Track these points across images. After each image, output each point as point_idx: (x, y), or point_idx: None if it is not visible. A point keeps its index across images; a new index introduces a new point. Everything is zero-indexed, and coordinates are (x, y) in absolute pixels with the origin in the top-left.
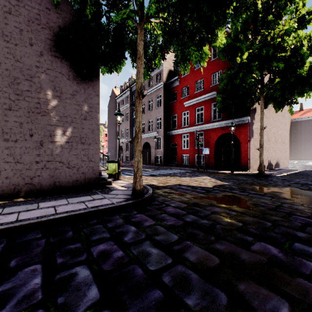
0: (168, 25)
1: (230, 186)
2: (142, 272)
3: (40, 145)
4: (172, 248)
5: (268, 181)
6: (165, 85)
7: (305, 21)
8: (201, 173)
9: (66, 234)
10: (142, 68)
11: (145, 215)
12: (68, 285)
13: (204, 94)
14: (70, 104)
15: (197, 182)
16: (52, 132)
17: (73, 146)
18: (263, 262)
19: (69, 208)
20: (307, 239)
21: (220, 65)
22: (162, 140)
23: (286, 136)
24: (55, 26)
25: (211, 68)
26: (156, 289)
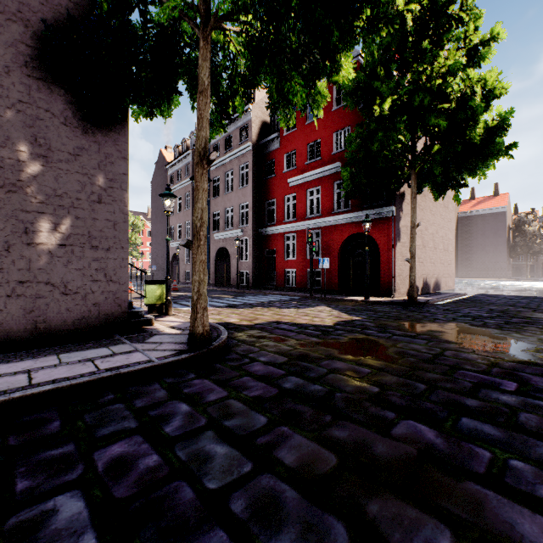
0: (256, 37)
1: (362, 324)
2: (192, 496)
3: (4, 250)
4: (254, 442)
5: (423, 313)
6: (254, 147)
7: (479, 55)
8: (315, 301)
9: (45, 427)
10: (207, 111)
11: (210, 380)
12: (33, 539)
13: (321, 166)
14: (69, 172)
15: (309, 317)
16: (31, 226)
17: (75, 252)
18: (411, 457)
19: (61, 374)
20: (481, 409)
21: (347, 117)
22: (249, 244)
23: (450, 240)
24: (37, 18)
25: (334, 121)
26: (216, 529)
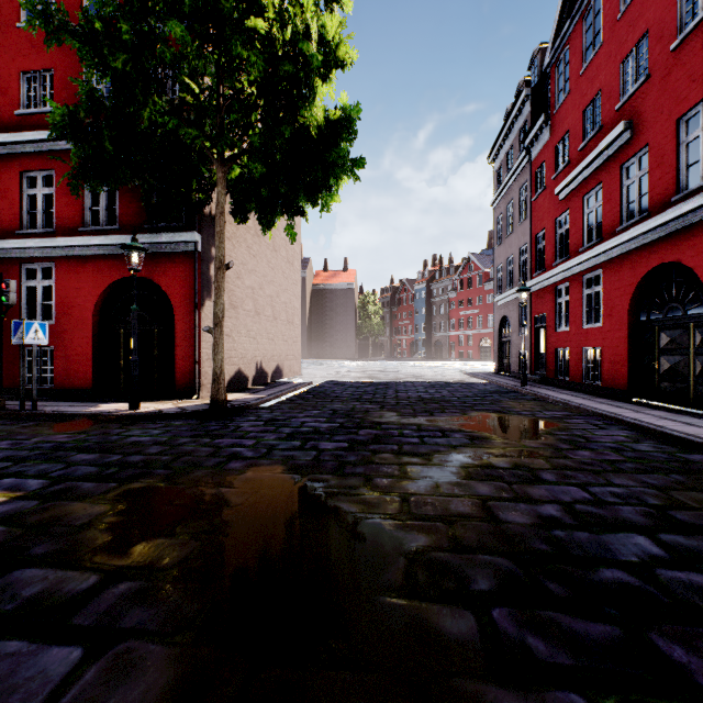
0: None
1: None
2: None
3: None
4: None
5: (221, 439)
6: None
7: None
8: None
9: None
10: None
11: None
12: None
13: None
14: None
15: None
16: None
17: None
18: None
19: None
20: None
21: None
22: None
23: (297, 309)
24: None
25: None
26: None
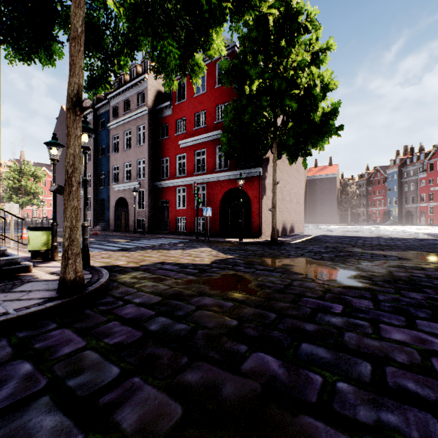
0: None
1: (234, 261)
2: None
3: None
4: (96, 403)
5: (281, 251)
6: (150, 112)
7: (319, 59)
8: (200, 243)
9: None
10: (80, 58)
11: (72, 329)
12: None
13: (206, 132)
14: None
15: (191, 257)
16: None
17: None
18: (255, 394)
19: None
20: (316, 333)
21: (226, 95)
22: (146, 195)
23: (301, 195)
24: None
25: (216, 97)
26: None
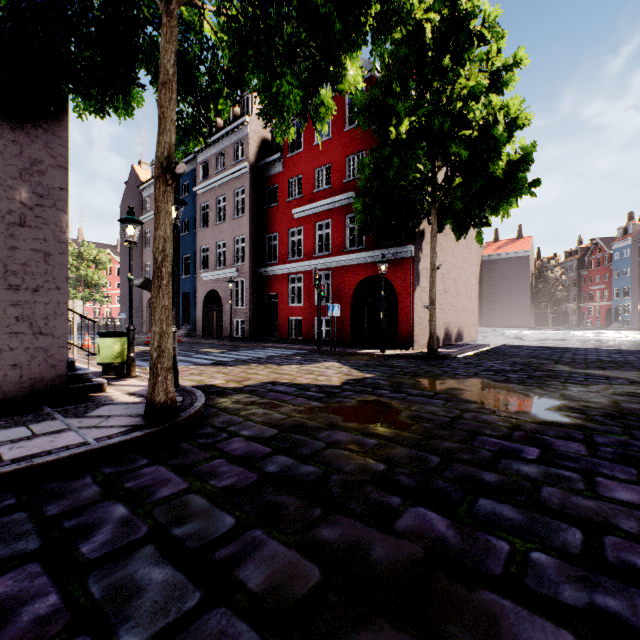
0: (238, 20)
1: (375, 382)
2: None
3: None
4: (211, 557)
5: (444, 368)
6: (252, 169)
7: (502, 81)
8: (324, 355)
9: None
10: (172, 109)
11: (168, 467)
12: None
13: (331, 195)
14: None
15: (313, 375)
16: None
17: None
18: (416, 560)
19: None
20: (500, 486)
21: (361, 140)
22: (246, 287)
23: (473, 285)
24: None
25: (346, 144)
26: None
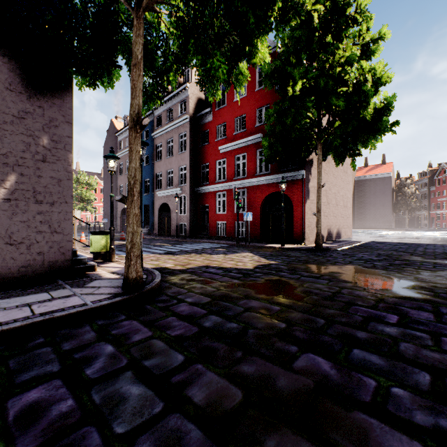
0: (183, 19)
1: (277, 267)
2: (98, 442)
3: None
4: (169, 381)
5: (327, 257)
6: (191, 120)
7: (370, 50)
8: (241, 248)
9: None
10: (140, 82)
11: (139, 321)
12: None
13: (246, 136)
14: (14, 133)
15: (233, 262)
16: None
17: (20, 206)
18: (308, 389)
19: None
20: (369, 341)
21: (267, 97)
22: (187, 200)
23: (349, 198)
24: None
25: (256, 100)
26: None
